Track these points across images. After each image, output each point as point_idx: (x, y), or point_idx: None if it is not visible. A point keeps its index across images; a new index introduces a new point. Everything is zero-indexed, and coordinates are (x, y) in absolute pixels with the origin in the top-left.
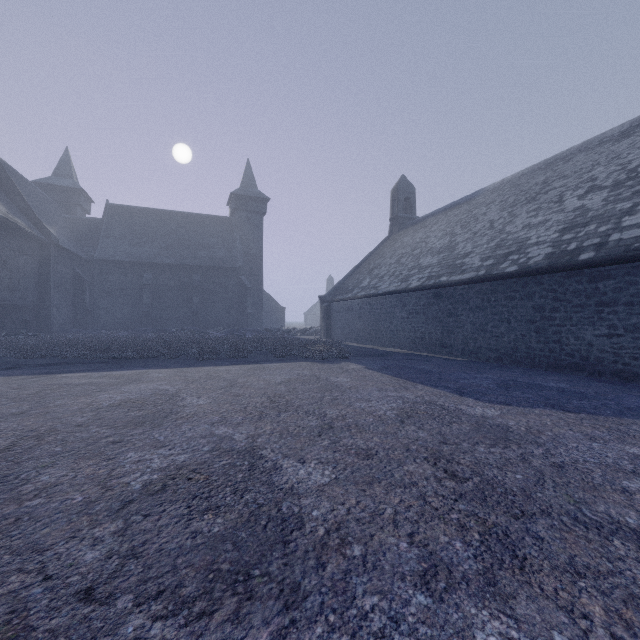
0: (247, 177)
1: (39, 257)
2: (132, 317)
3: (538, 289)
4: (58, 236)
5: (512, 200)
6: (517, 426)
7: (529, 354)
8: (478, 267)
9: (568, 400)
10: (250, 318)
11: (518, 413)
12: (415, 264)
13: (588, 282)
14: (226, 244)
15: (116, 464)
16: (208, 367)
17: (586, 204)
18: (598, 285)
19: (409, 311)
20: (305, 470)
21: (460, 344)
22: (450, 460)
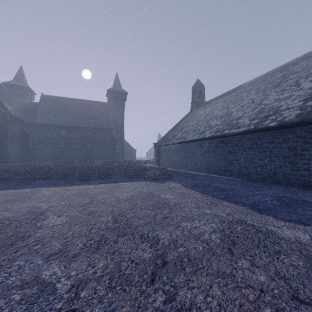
0: (116, 81)
1: (1, 121)
2: (54, 154)
3: (292, 136)
4: (13, 110)
5: (263, 87)
6: None
7: (285, 177)
8: (248, 124)
9: None
10: (117, 155)
11: None
12: (207, 124)
13: None
14: (105, 116)
15: None
16: (83, 185)
17: None
18: None
19: (204, 151)
20: None
21: (237, 170)
22: None
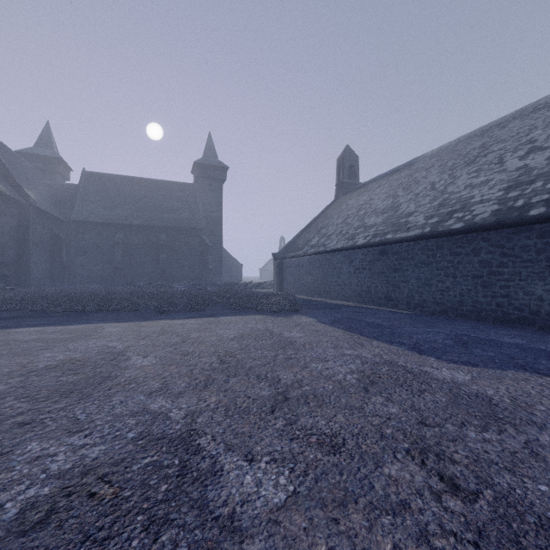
0: (209, 148)
1: (18, 218)
2: (105, 272)
3: (485, 245)
4: (37, 199)
5: (451, 164)
6: (499, 396)
7: (475, 308)
8: (423, 225)
9: (535, 359)
10: (211, 273)
11: (491, 377)
12: (361, 223)
13: (538, 237)
14: (190, 207)
15: (4, 464)
16: (164, 321)
17: (529, 163)
18: (549, 240)
19: (356, 267)
20: (253, 476)
21: (405, 298)
22: (440, 455)
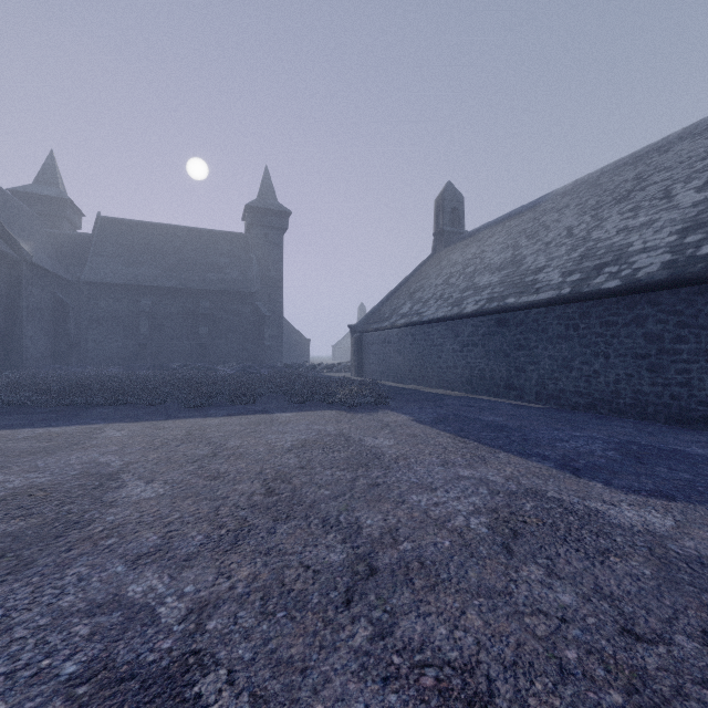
0: (265, 187)
1: (8, 277)
2: (127, 350)
3: (653, 311)
4: (34, 253)
5: (594, 202)
6: None
7: (638, 401)
8: (559, 284)
9: None
10: (268, 352)
11: (707, 522)
12: (469, 284)
13: None
14: (240, 265)
15: None
16: (194, 419)
17: None
18: None
19: (463, 343)
20: None
21: (534, 385)
22: None
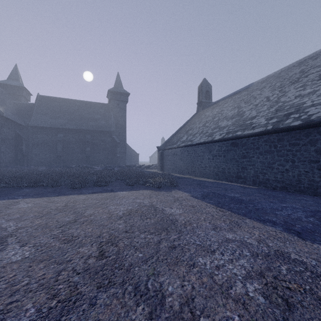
0: (117, 82)
1: None
2: (51, 159)
3: (320, 137)
4: (5, 111)
5: (279, 84)
6: None
7: (312, 185)
8: (265, 124)
9: None
10: (118, 159)
11: None
12: (216, 126)
13: None
14: (105, 118)
15: None
16: (73, 196)
17: None
18: None
19: (214, 155)
20: None
21: (252, 176)
22: None
